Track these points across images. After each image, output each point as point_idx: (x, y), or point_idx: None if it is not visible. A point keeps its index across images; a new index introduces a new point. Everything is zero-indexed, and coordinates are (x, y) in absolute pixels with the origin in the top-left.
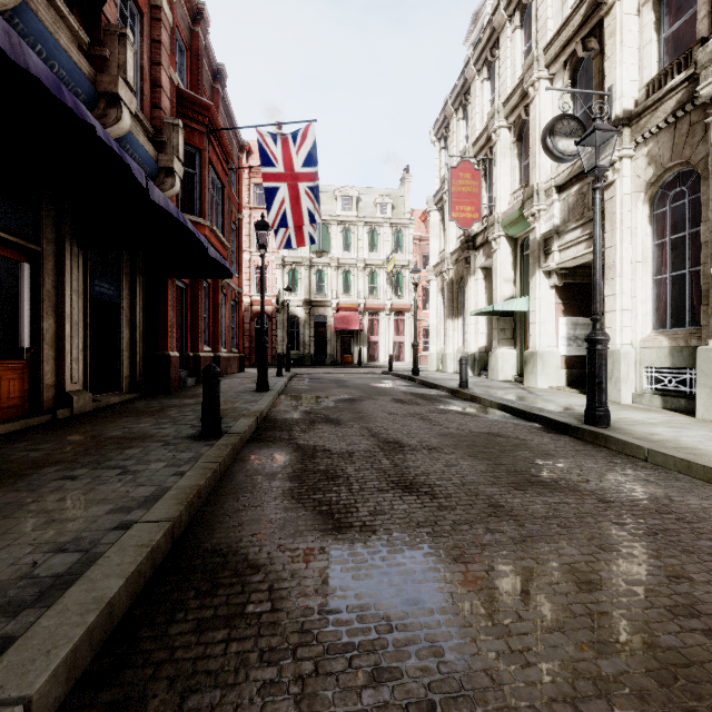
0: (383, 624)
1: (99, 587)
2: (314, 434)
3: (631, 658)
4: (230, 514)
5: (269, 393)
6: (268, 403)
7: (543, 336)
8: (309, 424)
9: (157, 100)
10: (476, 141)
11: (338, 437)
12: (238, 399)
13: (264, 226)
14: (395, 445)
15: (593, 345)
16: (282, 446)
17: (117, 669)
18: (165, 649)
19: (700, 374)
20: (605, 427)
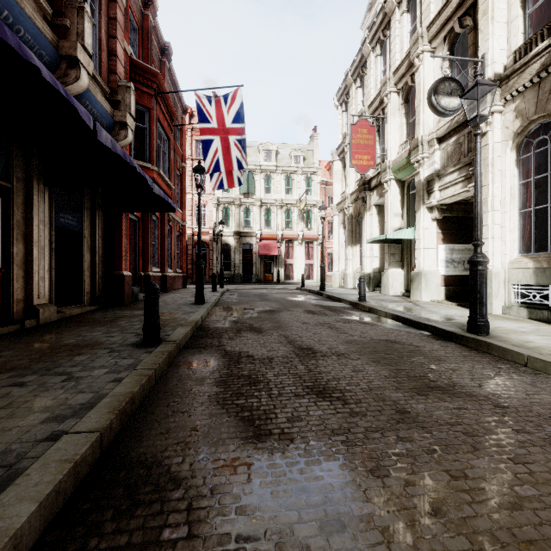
0: None
1: (8, 515)
2: (239, 341)
3: None
4: (160, 420)
5: (205, 305)
6: (203, 314)
7: (426, 259)
8: (236, 332)
9: (113, 67)
10: (371, 104)
11: (260, 344)
12: (179, 311)
13: (200, 170)
14: (308, 351)
15: (475, 266)
16: (211, 352)
17: None
18: None
19: None
20: (485, 335)
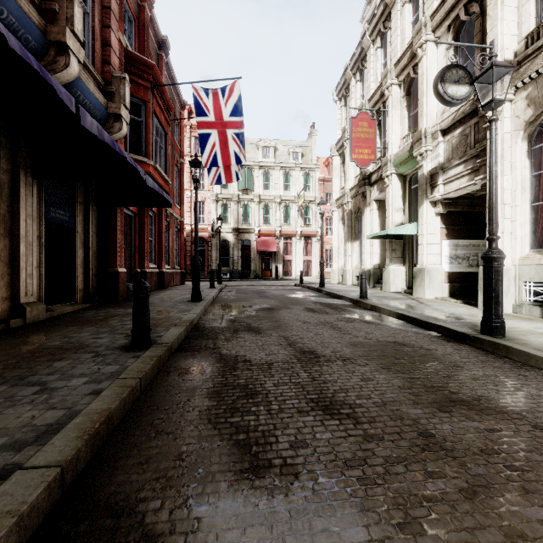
0: None
1: None
2: (236, 343)
3: None
4: (140, 444)
5: (201, 303)
6: (199, 312)
7: (429, 255)
8: (233, 332)
9: (107, 57)
10: (371, 98)
11: (258, 346)
12: (174, 309)
13: (197, 163)
14: (311, 355)
15: (490, 262)
16: (206, 356)
17: None
18: None
19: None
20: (502, 337)
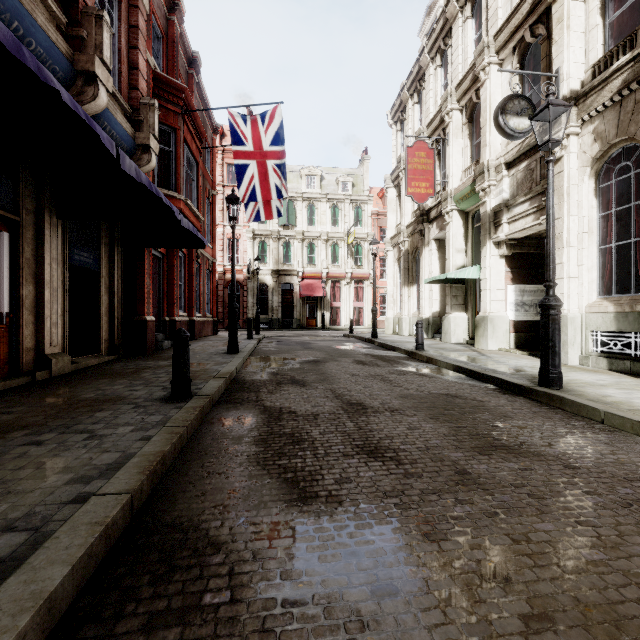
0: (353, 620)
1: (40, 578)
2: (280, 395)
3: None
4: (194, 482)
5: (239, 355)
6: (238, 364)
7: (493, 302)
8: (276, 385)
9: (134, 82)
10: (430, 123)
11: (303, 399)
12: (210, 361)
13: (234, 199)
14: (358, 407)
15: (546, 310)
16: (249, 408)
17: None
18: None
19: None
20: (558, 389)
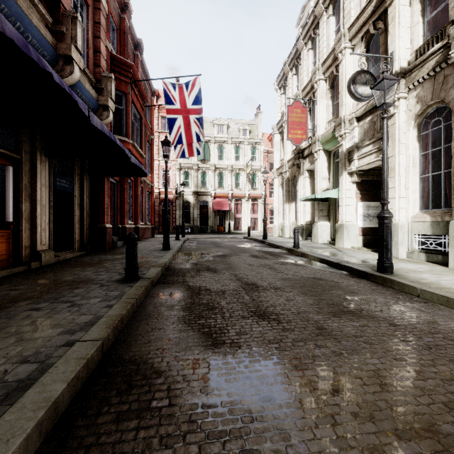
0: (246, 416)
1: (48, 390)
2: (199, 278)
3: (422, 442)
4: (143, 334)
5: (170, 251)
6: (170, 258)
7: (347, 214)
8: (196, 272)
9: (97, 61)
10: (304, 89)
11: (215, 281)
12: (150, 255)
13: (167, 143)
14: (253, 286)
15: (382, 220)
16: (178, 287)
17: (58, 450)
18: (93, 435)
19: (451, 239)
20: (390, 274)
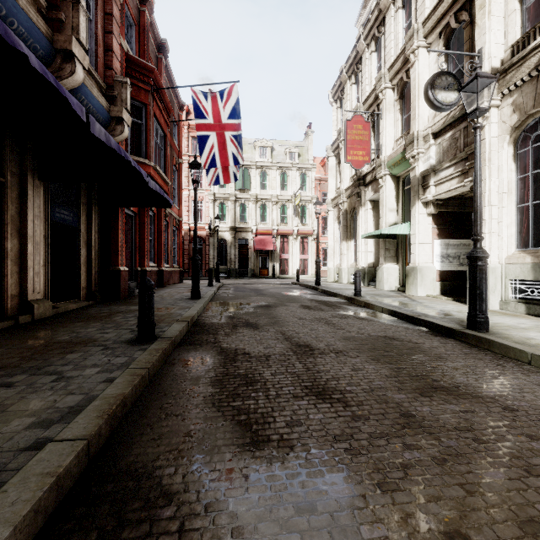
0: None
1: None
2: (236, 337)
3: None
4: (152, 424)
5: (201, 300)
6: (199, 309)
7: (422, 254)
8: (232, 328)
9: (109, 62)
10: (366, 100)
11: (256, 341)
12: (175, 306)
13: (196, 165)
14: (306, 348)
15: (474, 261)
16: (207, 349)
17: None
18: None
19: None
20: (485, 332)
